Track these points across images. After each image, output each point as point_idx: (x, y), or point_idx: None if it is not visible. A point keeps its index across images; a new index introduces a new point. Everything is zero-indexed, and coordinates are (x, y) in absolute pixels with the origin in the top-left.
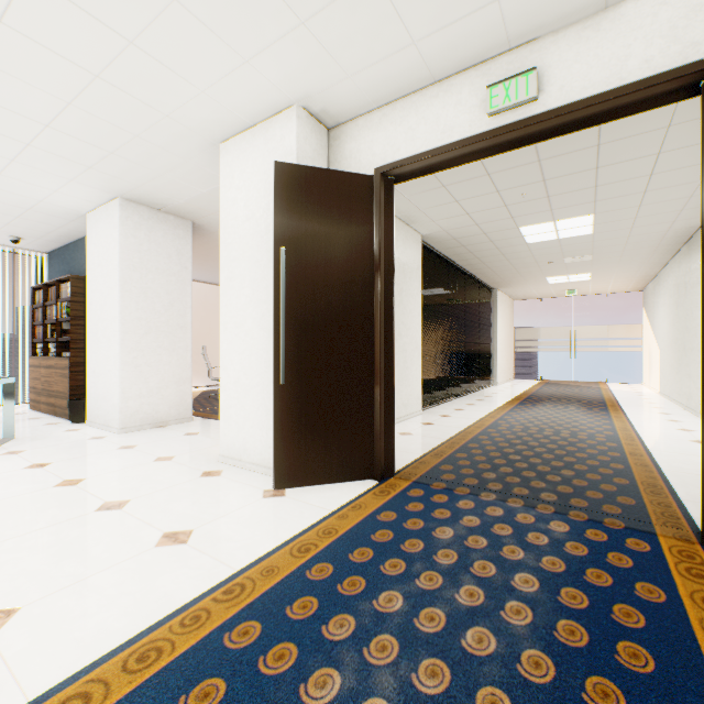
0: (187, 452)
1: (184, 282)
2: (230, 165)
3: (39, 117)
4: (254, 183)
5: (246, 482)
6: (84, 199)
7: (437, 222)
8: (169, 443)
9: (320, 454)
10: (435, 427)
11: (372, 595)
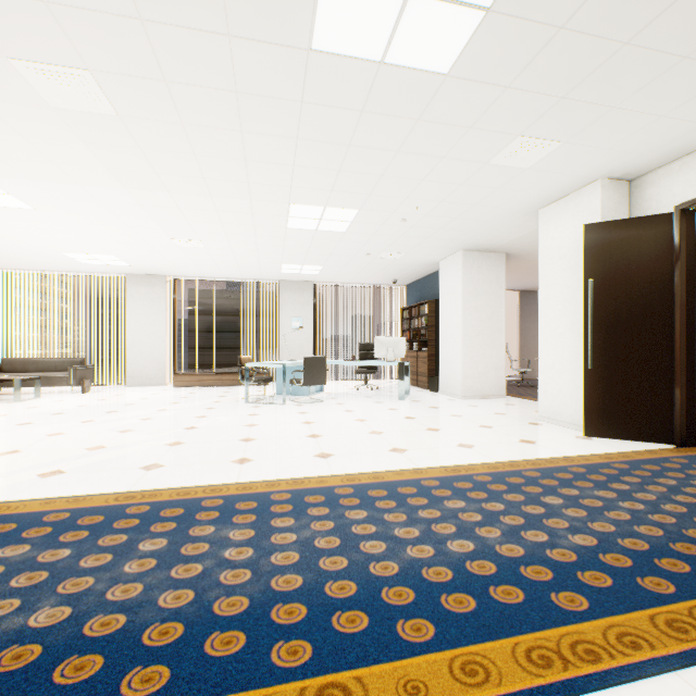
0: (512, 413)
1: (499, 298)
2: (546, 224)
3: (438, 227)
4: (565, 234)
5: (561, 430)
6: (440, 255)
7: None
8: (497, 407)
9: (620, 419)
10: None
11: (653, 477)
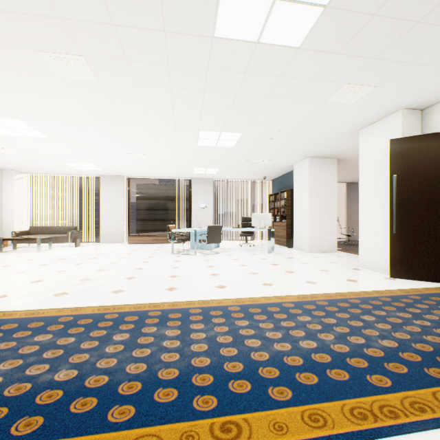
0: (341, 262)
1: (333, 187)
2: (364, 139)
3: (293, 143)
4: (377, 146)
5: (374, 274)
6: (294, 160)
7: None
8: (332, 258)
9: (415, 266)
10: None
11: (437, 305)
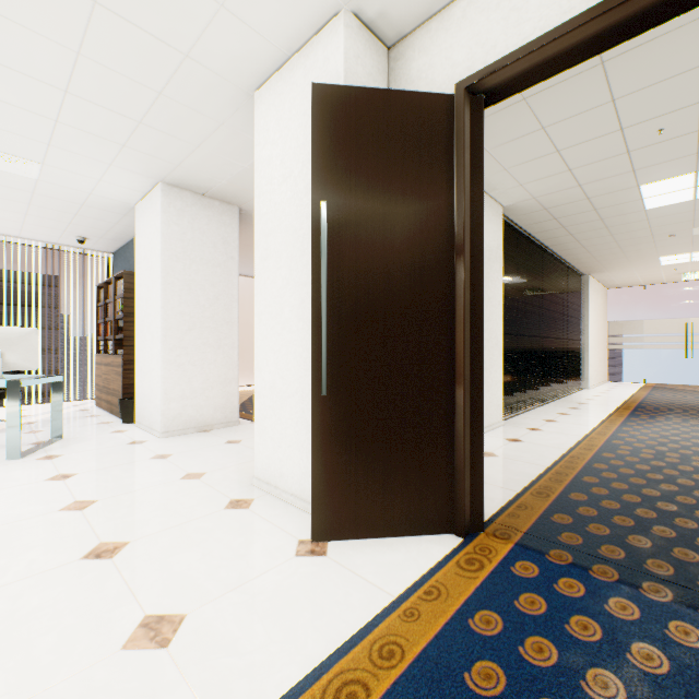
0: (221, 468)
1: (230, 273)
2: (265, 116)
3: (54, 79)
4: (292, 131)
5: (279, 523)
6: (128, 188)
7: (525, 186)
8: (206, 454)
9: (376, 495)
10: (525, 445)
11: None
